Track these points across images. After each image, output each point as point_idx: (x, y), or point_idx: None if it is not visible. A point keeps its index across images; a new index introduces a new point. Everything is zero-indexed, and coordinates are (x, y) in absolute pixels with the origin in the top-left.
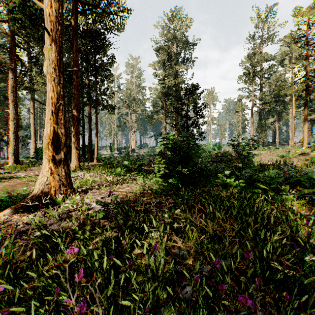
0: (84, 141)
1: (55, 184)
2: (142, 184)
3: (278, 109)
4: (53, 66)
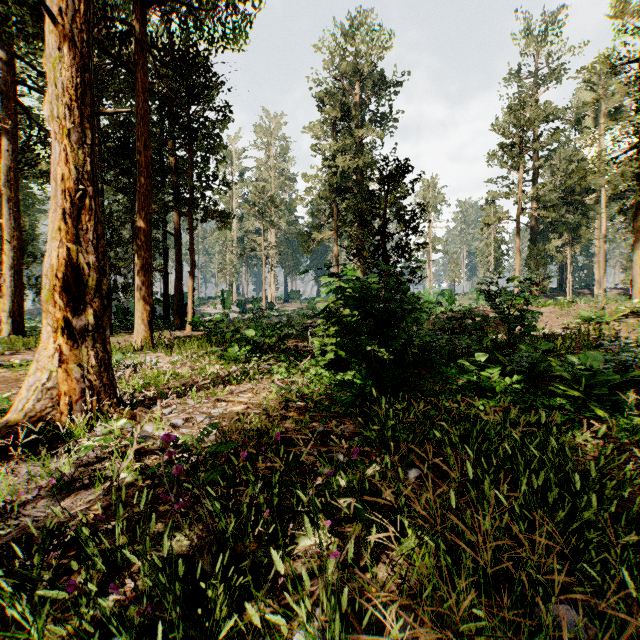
0: (167, 286)
1: (70, 389)
2: (285, 382)
3: (571, 219)
4: (67, 101)
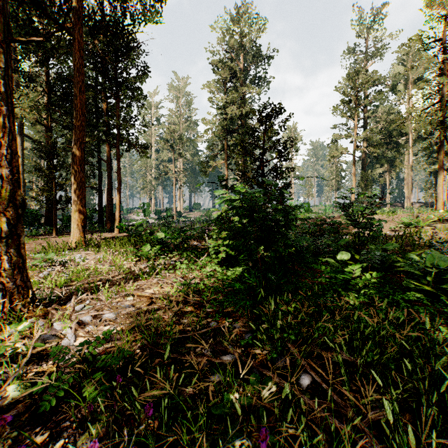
0: (101, 199)
1: None
2: (185, 277)
3: (389, 154)
4: None
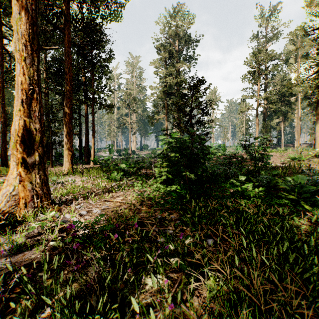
0: (81, 142)
1: (25, 195)
2: (140, 191)
3: (283, 109)
4: (24, 41)
